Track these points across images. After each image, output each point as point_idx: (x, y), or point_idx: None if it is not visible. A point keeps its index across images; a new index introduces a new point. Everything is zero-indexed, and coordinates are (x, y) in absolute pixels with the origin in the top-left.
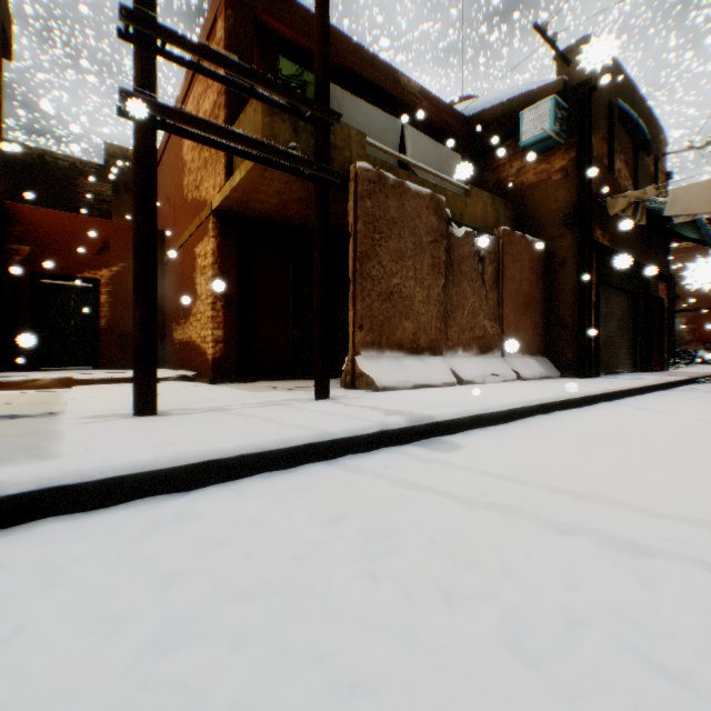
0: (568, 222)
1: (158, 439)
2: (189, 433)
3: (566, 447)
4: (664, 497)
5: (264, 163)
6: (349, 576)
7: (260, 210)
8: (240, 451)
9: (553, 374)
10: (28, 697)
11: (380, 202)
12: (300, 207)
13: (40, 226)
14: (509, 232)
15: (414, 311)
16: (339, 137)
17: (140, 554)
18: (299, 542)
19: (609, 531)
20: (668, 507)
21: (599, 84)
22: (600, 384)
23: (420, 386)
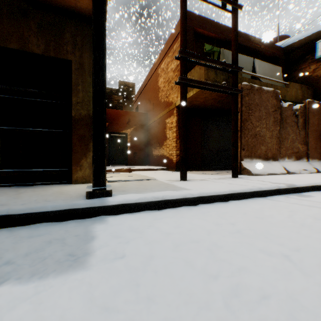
0: None
1: (208, 187)
2: (213, 186)
3: None
4: None
5: (215, 91)
6: (312, 221)
7: (194, 104)
8: (238, 191)
9: None
10: (259, 229)
11: (251, 97)
12: (211, 101)
13: (110, 115)
14: (310, 102)
15: (265, 142)
16: None
17: (240, 213)
18: (284, 214)
19: None
20: None
21: None
22: None
23: (270, 174)
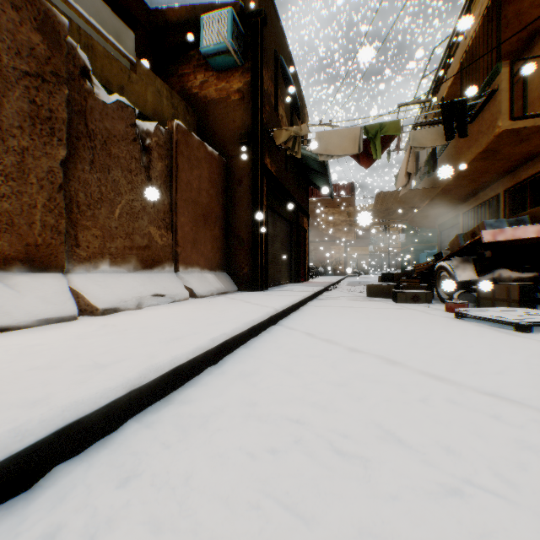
0: (244, 142)
1: None
2: None
3: None
4: None
5: None
6: None
7: None
8: None
9: (231, 289)
10: None
11: None
12: None
13: None
14: (185, 131)
15: None
16: None
17: None
18: None
19: None
20: None
21: (269, 29)
22: (270, 301)
23: None
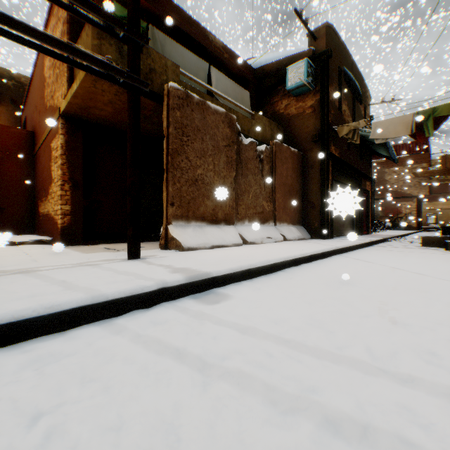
0: (315, 140)
1: None
2: None
3: (307, 294)
4: (379, 346)
5: (80, 68)
6: None
7: (100, 116)
8: None
9: (306, 237)
10: None
11: (187, 114)
12: None
13: None
14: (279, 144)
15: (214, 194)
16: (158, 64)
17: None
18: None
19: (333, 404)
20: (382, 358)
21: (333, 55)
22: (334, 243)
23: (216, 246)
